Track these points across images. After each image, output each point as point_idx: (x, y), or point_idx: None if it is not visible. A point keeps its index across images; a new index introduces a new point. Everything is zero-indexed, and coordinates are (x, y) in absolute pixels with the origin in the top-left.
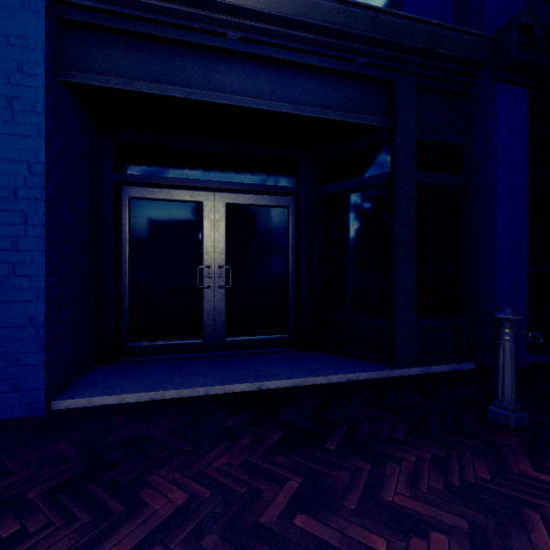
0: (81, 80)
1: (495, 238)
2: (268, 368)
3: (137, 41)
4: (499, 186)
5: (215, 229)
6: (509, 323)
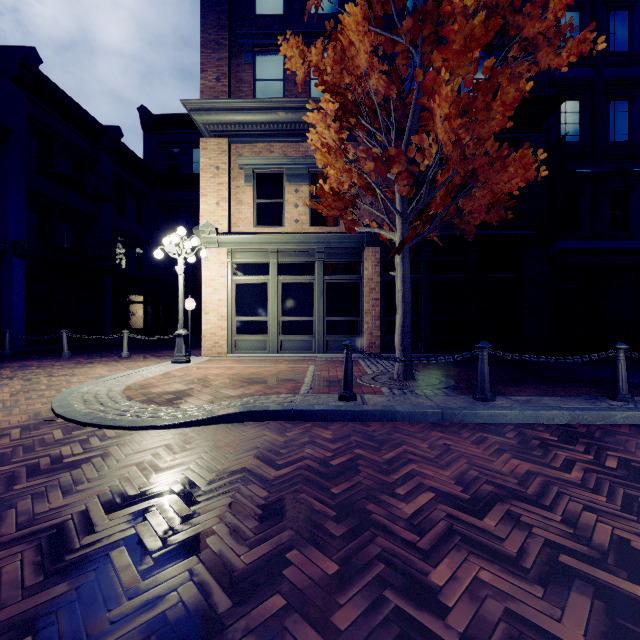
0: None
1: (13, 309)
2: None
3: None
4: (14, 292)
5: None
6: (9, 332)
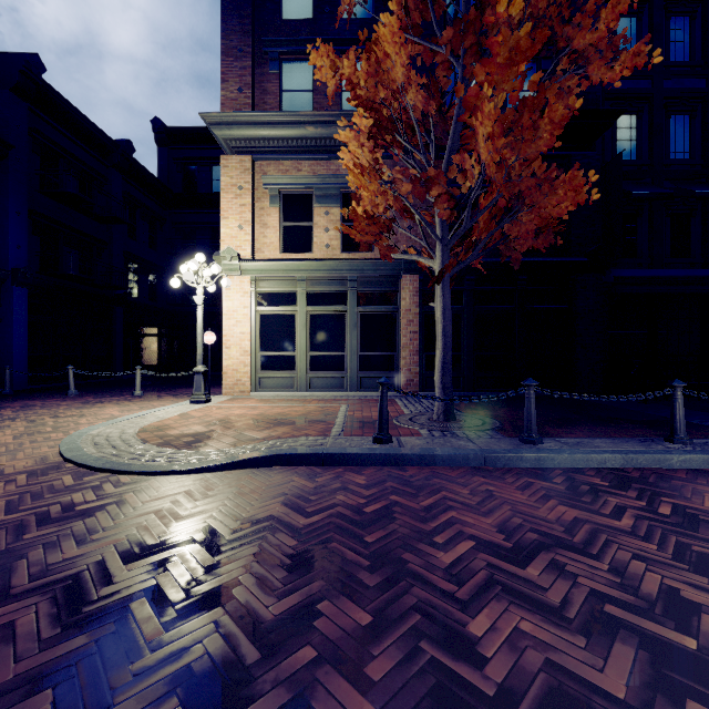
0: None
1: (13, 342)
2: None
3: None
4: (15, 324)
5: None
6: (9, 369)
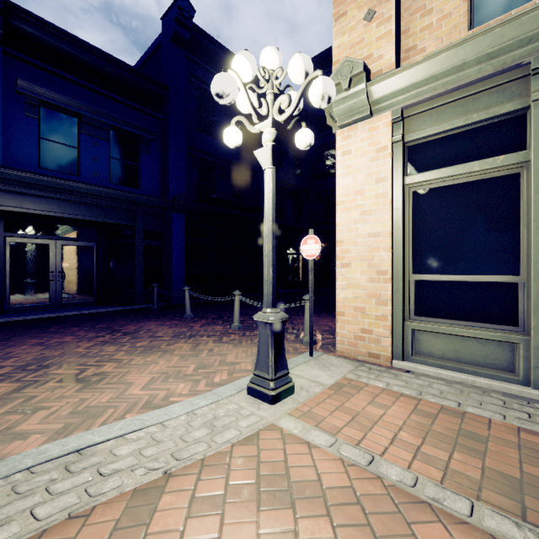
0: (7, 209)
1: (172, 262)
2: (84, 309)
3: (30, 195)
4: (174, 246)
5: (56, 256)
6: (156, 287)
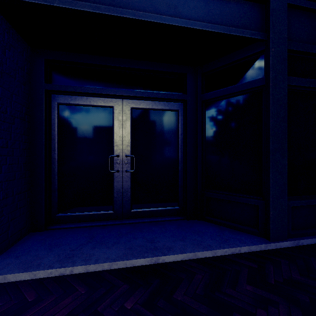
0: None
1: None
2: (163, 238)
3: None
4: None
5: (122, 127)
6: None
